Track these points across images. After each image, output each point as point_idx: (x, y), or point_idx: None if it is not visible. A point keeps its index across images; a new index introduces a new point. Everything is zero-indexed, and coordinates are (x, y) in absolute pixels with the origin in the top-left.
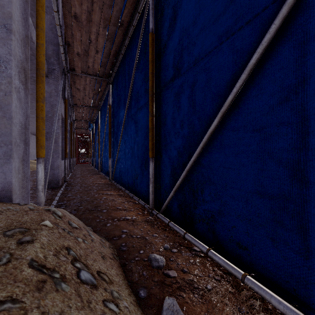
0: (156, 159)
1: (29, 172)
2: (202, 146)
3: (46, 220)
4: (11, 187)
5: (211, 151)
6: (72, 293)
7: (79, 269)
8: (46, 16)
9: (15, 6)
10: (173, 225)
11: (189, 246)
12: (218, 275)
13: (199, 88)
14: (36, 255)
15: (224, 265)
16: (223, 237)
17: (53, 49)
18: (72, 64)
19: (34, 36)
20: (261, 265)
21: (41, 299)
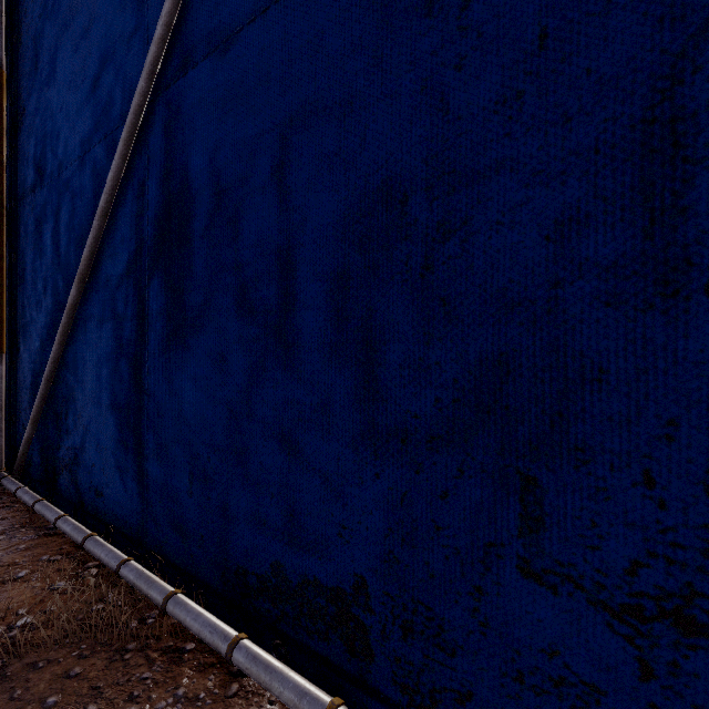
0: (11, 357)
1: None
2: (63, 332)
3: None
4: None
5: (76, 341)
6: None
7: None
8: None
9: None
10: (22, 492)
11: (44, 525)
12: (61, 554)
13: (65, 222)
14: None
15: (70, 532)
16: (87, 489)
17: None
18: None
19: None
20: (115, 515)
21: None
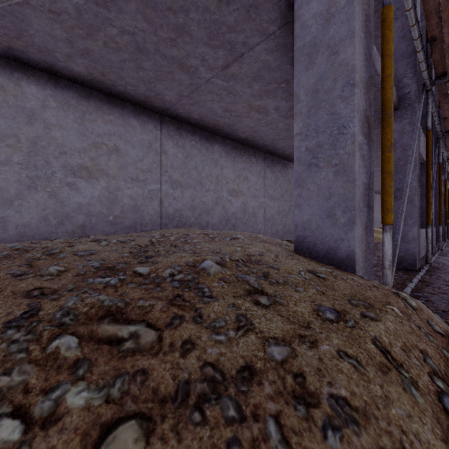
0: None
1: (372, 242)
2: None
3: (393, 304)
4: (354, 256)
5: None
6: (427, 410)
7: (443, 392)
8: (394, 25)
9: (358, 52)
10: None
11: None
12: None
13: None
14: (379, 335)
15: None
16: None
17: (406, 64)
18: (439, 68)
19: (378, 67)
20: None
21: (384, 382)
